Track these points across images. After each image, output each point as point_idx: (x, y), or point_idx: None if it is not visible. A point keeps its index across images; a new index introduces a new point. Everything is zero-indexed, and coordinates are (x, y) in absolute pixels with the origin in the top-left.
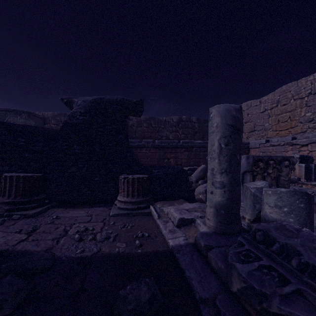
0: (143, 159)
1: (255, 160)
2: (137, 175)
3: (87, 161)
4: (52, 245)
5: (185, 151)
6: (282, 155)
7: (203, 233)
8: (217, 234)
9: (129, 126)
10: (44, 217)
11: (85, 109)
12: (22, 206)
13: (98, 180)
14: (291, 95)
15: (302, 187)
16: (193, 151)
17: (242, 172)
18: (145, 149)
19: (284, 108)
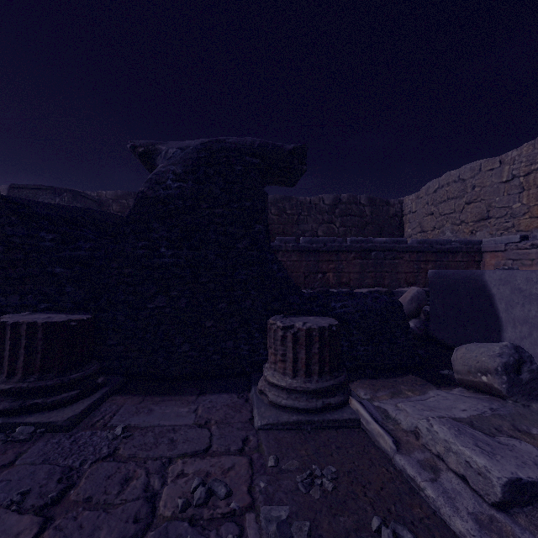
0: None
1: None
2: (307, 317)
3: (188, 282)
4: None
5: (357, 259)
6: None
7: None
8: None
9: None
10: (92, 430)
11: (185, 166)
12: (40, 400)
13: (212, 326)
14: None
15: None
16: (371, 258)
17: None
18: (281, 254)
19: None
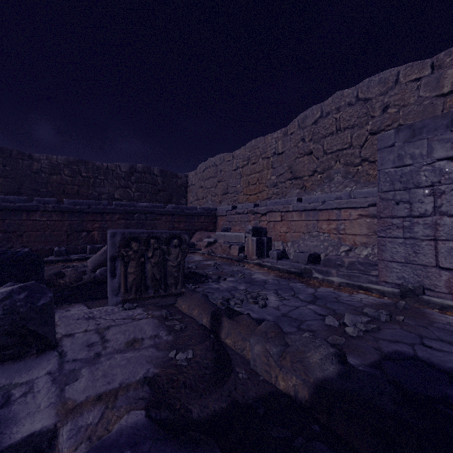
0: (35, 232)
1: (127, 238)
2: None
3: None
4: None
5: (121, 219)
6: (171, 231)
7: None
8: None
9: (33, 171)
10: None
11: None
12: None
13: None
14: (260, 153)
15: (243, 268)
16: (134, 219)
17: (109, 257)
18: (39, 214)
19: (254, 167)
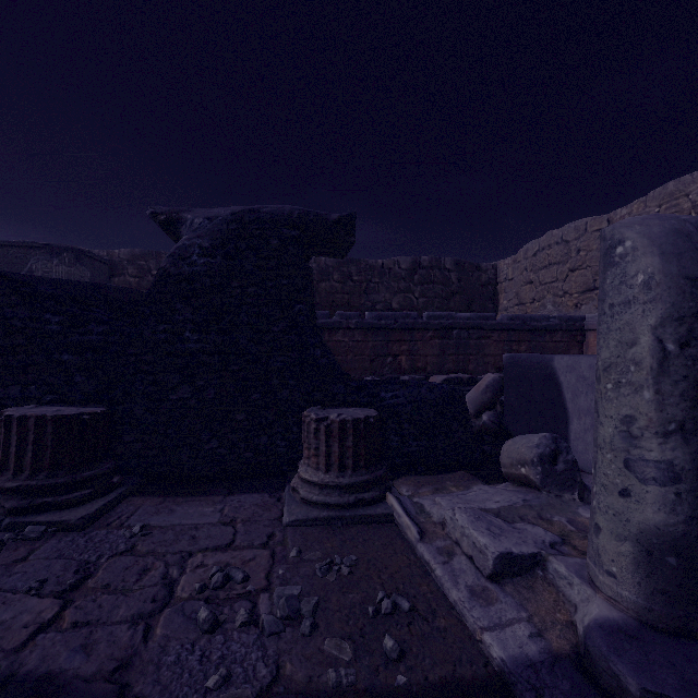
0: (337, 356)
1: None
2: (346, 408)
3: (217, 371)
4: (129, 649)
5: (435, 338)
6: None
7: (609, 630)
8: (659, 635)
9: None
10: (108, 529)
11: (213, 239)
12: (51, 499)
13: (244, 420)
14: (690, 204)
15: None
16: (452, 337)
17: None
18: (341, 333)
19: None
